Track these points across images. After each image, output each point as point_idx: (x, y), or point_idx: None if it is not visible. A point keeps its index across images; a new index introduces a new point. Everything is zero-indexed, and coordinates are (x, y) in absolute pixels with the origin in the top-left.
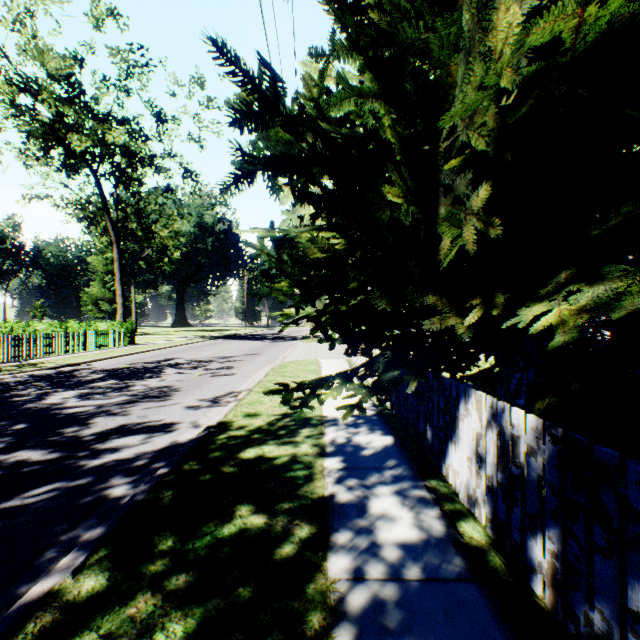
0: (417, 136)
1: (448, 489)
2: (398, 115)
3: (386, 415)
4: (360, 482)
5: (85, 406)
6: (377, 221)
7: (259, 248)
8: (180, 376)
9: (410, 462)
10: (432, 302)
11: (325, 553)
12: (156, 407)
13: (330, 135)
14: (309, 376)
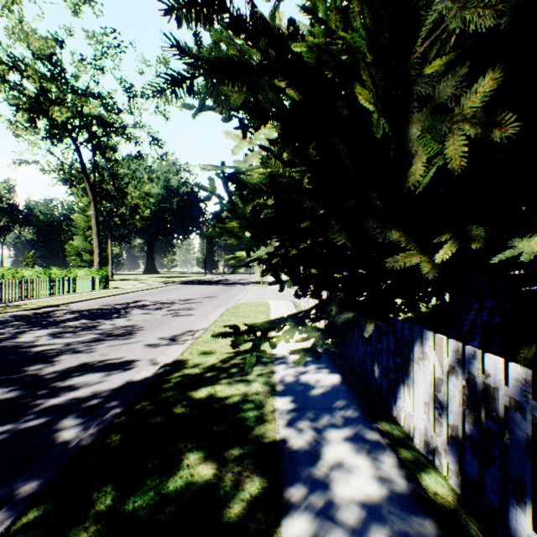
0: (385, 43)
1: (401, 432)
2: (368, 6)
3: (331, 353)
4: (311, 425)
5: (54, 344)
6: (336, 147)
7: (210, 190)
8: (145, 316)
9: (359, 402)
10: (395, 238)
11: (278, 515)
12: (119, 345)
13: (285, 44)
14: (259, 316)
